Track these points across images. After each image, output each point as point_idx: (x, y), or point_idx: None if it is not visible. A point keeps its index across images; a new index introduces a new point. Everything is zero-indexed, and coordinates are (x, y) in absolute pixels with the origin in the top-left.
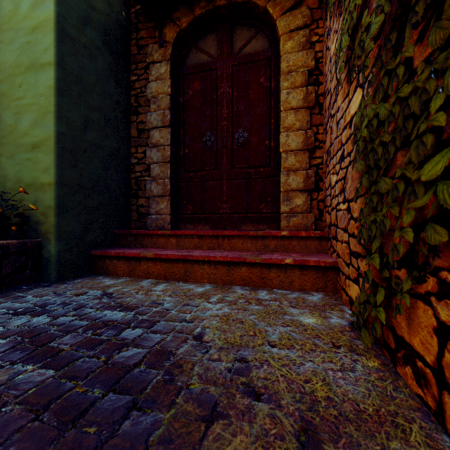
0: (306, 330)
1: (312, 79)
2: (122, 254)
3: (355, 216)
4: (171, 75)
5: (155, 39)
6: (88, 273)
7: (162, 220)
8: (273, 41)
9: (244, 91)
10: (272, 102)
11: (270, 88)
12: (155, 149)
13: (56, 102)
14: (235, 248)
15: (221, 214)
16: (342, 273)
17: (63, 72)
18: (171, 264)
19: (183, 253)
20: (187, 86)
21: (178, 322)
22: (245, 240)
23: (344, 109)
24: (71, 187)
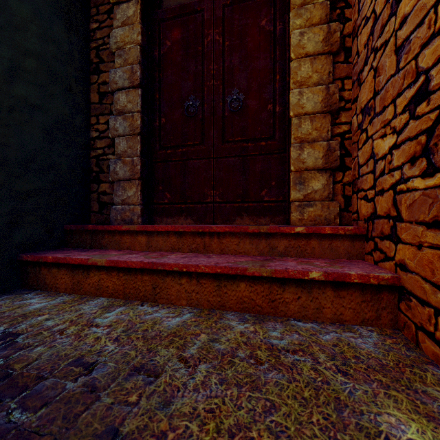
0: None
1: (335, 15)
2: (63, 260)
3: None
4: (142, 19)
5: None
6: (16, 287)
7: (130, 211)
8: None
9: (239, 38)
10: (277, 51)
11: (274, 33)
12: (121, 117)
13: None
14: (228, 250)
15: (208, 203)
16: (418, 301)
17: None
18: (132, 275)
19: (150, 259)
20: (164, 36)
21: None
22: (241, 239)
23: (431, 3)
24: None
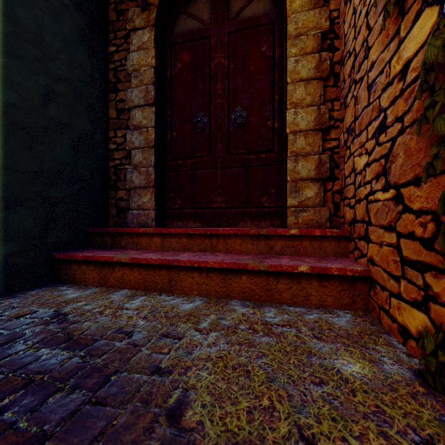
0: (353, 391)
1: (326, 44)
2: (91, 257)
3: (416, 208)
4: (155, 44)
5: (137, 2)
6: (50, 281)
7: (145, 216)
8: (278, 2)
9: (242, 62)
10: (276, 74)
11: (273, 58)
12: (137, 132)
13: (2, 63)
14: (233, 250)
15: (214, 208)
16: (380, 287)
17: (13, 26)
18: (151, 270)
19: (167, 257)
20: (175, 58)
21: (147, 374)
22: (244, 240)
23: (387, 59)
24: (25, 173)
